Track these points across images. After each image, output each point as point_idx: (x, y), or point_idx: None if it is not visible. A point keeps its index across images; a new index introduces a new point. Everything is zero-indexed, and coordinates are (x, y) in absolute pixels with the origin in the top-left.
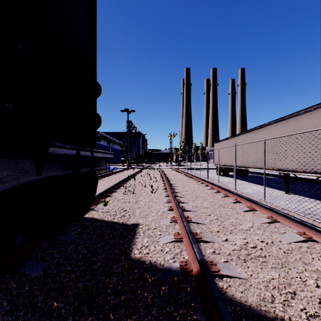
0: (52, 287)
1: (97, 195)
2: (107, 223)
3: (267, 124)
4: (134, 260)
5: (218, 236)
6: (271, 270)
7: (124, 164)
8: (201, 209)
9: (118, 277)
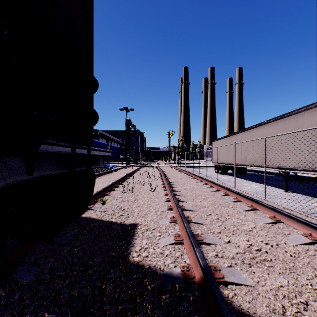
0: (44, 295)
1: (95, 194)
2: (104, 224)
3: (266, 122)
4: (132, 263)
5: (220, 238)
6: (278, 276)
7: (123, 162)
8: (201, 208)
9: (115, 283)
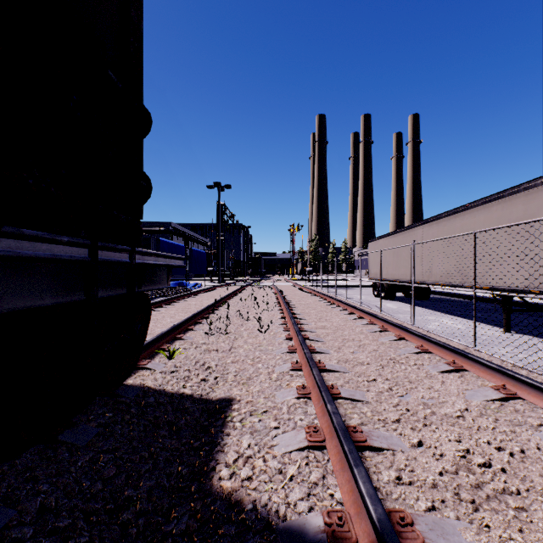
0: None
1: (156, 338)
2: (168, 399)
3: (469, 206)
4: (217, 496)
5: (400, 435)
6: None
7: (213, 278)
8: (356, 367)
9: None
